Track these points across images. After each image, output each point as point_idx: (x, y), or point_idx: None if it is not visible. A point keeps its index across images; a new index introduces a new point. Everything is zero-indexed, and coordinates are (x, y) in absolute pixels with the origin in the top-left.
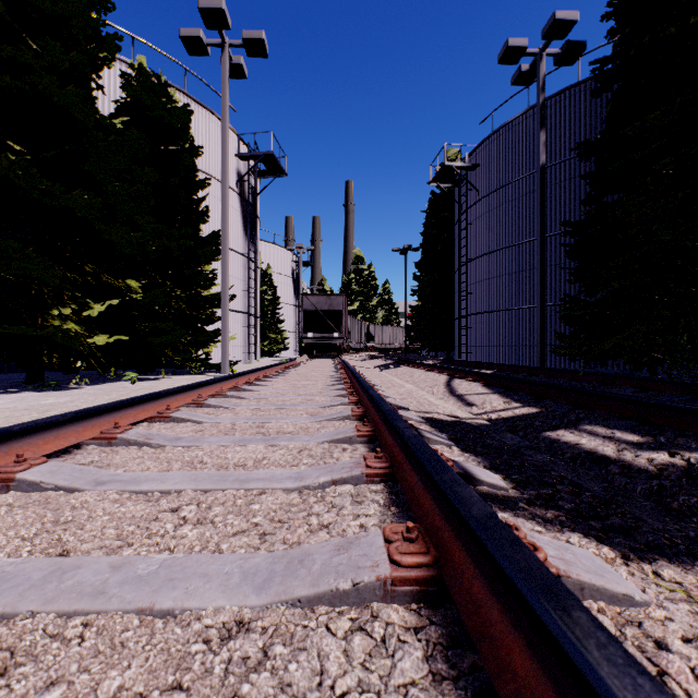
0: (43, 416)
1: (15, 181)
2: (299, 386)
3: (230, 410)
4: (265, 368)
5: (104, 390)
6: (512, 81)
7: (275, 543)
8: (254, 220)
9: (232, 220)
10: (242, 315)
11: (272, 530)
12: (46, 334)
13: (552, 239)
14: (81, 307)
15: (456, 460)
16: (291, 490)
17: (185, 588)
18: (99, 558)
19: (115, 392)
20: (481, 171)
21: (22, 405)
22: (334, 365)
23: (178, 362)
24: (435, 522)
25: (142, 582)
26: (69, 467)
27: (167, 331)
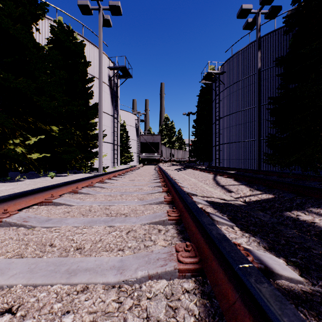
0: None
1: None
2: (136, 180)
3: (93, 196)
4: (119, 170)
5: (34, 182)
6: (243, 27)
7: None
8: (116, 99)
9: (106, 99)
10: (111, 144)
11: None
12: (4, 152)
13: (261, 107)
14: (25, 139)
15: (249, 249)
16: (112, 284)
17: None
18: None
19: (40, 183)
20: (226, 75)
21: None
22: (155, 169)
23: (78, 167)
24: None
25: None
26: None
27: (71, 151)
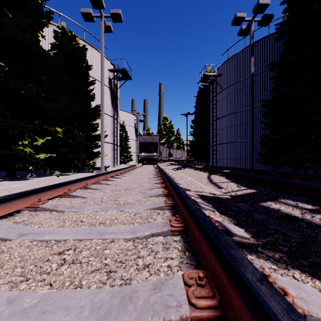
0: (9, 193)
1: (0, 79)
2: (137, 178)
3: (101, 191)
4: (121, 169)
5: (43, 180)
6: (238, 33)
7: (116, 279)
8: (116, 100)
9: (106, 100)
10: (111, 144)
11: (115, 269)
12: (15, 153)
13: (256, 108)
14: (33, 140)
15: (219, 221)
16: (128, 239)
17: (51, 320)
18: (3, 293)
19: (48, 181)
20: (222, 77)
21: (1, 187)
22: (154, 168)
23: (80, 166)
24: (215, 269)
25: (24, 315)
26: (6, 225)
27: (75, 151)
